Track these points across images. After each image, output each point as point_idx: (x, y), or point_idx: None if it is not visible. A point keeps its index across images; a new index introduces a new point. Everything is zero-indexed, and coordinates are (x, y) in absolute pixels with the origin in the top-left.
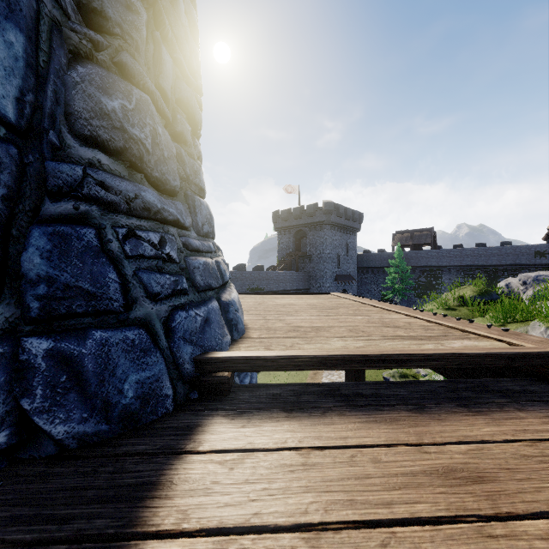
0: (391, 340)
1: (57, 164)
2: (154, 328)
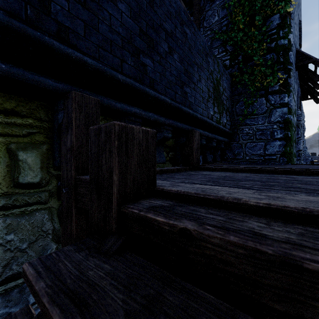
0: None
1: None
2: (307, 158)
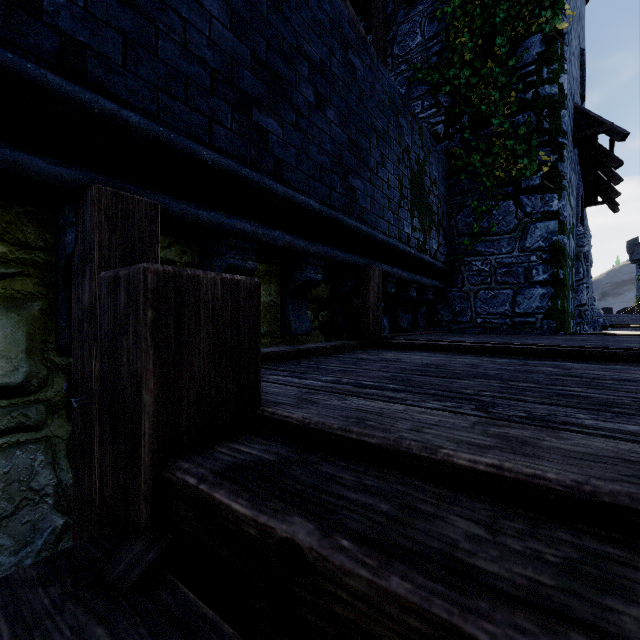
0: None
1: None
2: (595, 320)
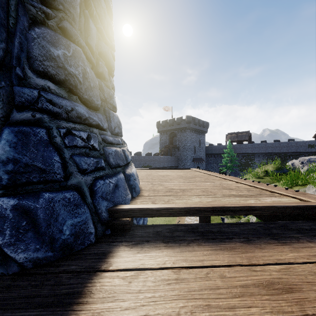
0: (228, 197)
1: (21, 88)
2: (83, 190)
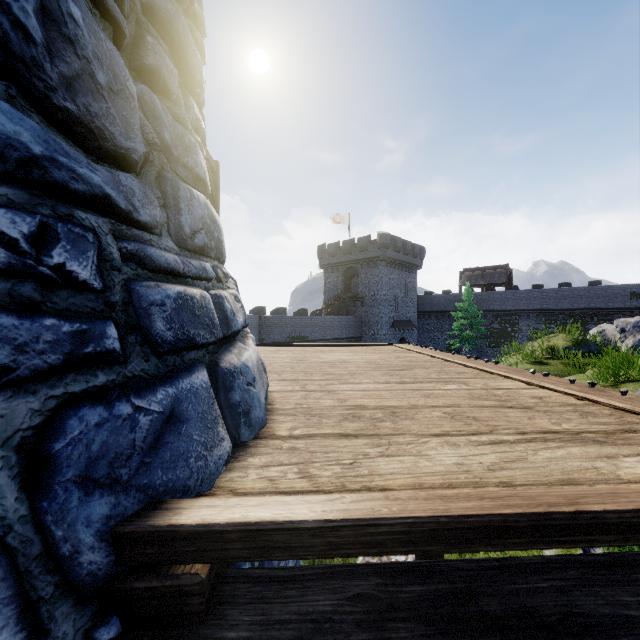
0: (541, 443)
1: None
2: None
